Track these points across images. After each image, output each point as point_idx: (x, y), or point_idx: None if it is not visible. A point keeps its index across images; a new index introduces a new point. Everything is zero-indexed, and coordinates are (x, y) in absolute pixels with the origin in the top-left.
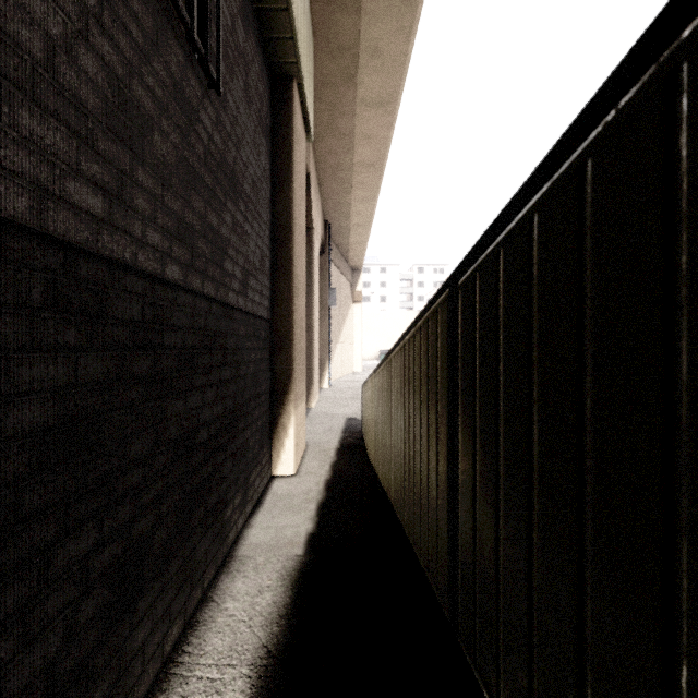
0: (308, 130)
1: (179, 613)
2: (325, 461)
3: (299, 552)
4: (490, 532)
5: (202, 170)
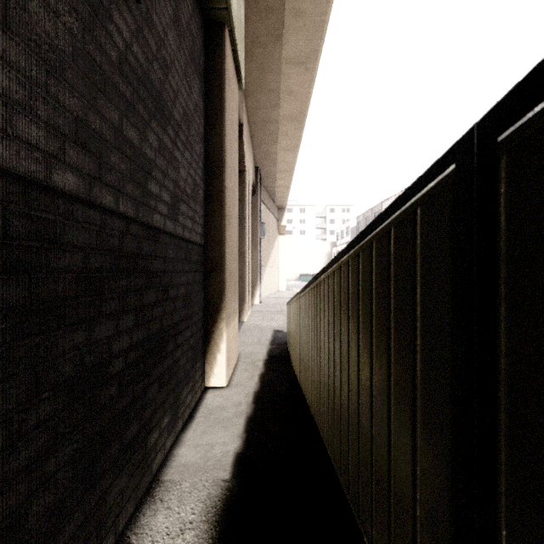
0: (239, 78)
1: None
2: (254, 373)
3: (226, 476)
4: None
5: (116, 77)
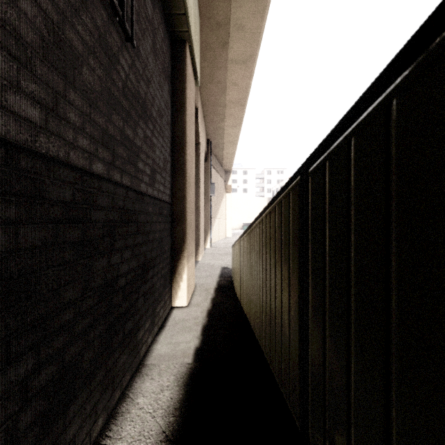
0: (196, 78)
1: (103, 409)
2: (207, 297)
3: (189, 361)
4: (340, 374)
5: (121, 98)
